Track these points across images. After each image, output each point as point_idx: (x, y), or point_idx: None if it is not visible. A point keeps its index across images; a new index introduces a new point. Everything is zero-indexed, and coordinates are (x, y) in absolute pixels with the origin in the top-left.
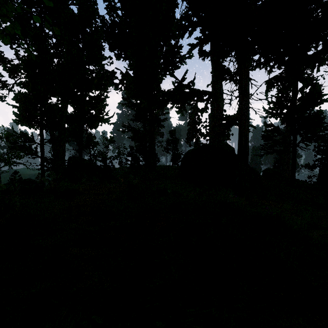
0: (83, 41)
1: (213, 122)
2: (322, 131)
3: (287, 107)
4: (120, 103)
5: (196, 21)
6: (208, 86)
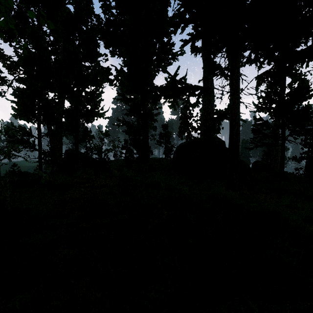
0: (79, 38)
1: (205, 117)
2: (310, 125)
3: (276, 102)
4: (114, 98)
5: (188, 18)
6: (199, 81)
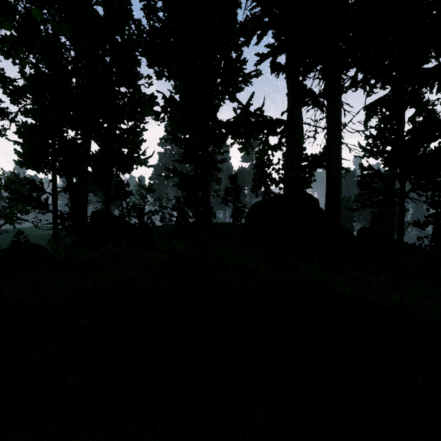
0: (111, 53)
1: (290, 164)
2: (440, 177)
3: (392, 143)
4: (162, 138)
5: (267, 21)
6: (283, 114)
